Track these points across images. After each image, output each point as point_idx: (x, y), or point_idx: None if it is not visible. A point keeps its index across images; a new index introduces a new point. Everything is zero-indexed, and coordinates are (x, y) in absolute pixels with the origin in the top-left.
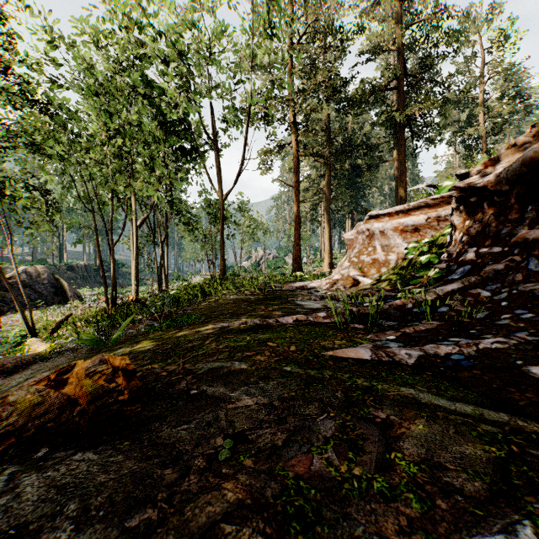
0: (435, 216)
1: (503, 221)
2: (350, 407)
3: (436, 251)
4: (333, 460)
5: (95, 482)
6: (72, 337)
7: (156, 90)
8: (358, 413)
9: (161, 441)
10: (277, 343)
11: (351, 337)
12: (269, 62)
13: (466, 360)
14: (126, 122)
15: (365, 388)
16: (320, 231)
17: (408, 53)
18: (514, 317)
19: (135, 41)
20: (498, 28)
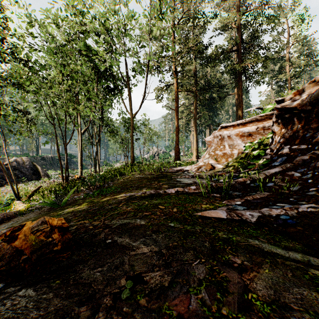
0: (262, 127)
1: (307, 129)
2: (215, 254)
3: (263, 148)
4: (206, 300)
5: (28, 318)
6: (40, 200)
7: (92, 52)
8: (221, 259)
9: (81, 281)
10: (165, 206)
11: (212, 202)
12: (160, 35)
13: (290, 220)
14: (74, 70)
15: (224, 239)
16: (191, 136)
17: (244, 29)
18: (318, 189)
19: (79, 22)
20: (297, 14)
